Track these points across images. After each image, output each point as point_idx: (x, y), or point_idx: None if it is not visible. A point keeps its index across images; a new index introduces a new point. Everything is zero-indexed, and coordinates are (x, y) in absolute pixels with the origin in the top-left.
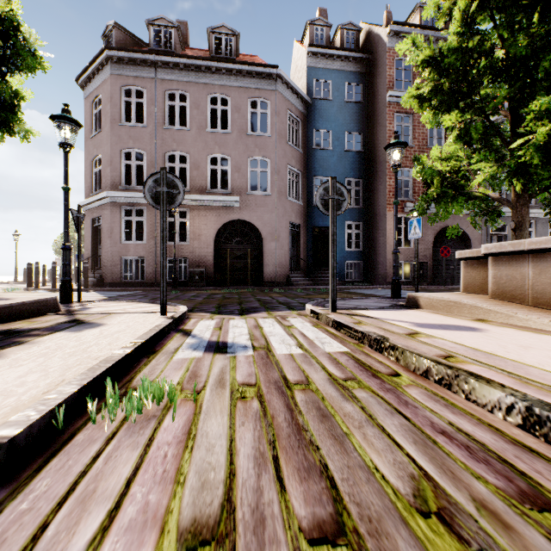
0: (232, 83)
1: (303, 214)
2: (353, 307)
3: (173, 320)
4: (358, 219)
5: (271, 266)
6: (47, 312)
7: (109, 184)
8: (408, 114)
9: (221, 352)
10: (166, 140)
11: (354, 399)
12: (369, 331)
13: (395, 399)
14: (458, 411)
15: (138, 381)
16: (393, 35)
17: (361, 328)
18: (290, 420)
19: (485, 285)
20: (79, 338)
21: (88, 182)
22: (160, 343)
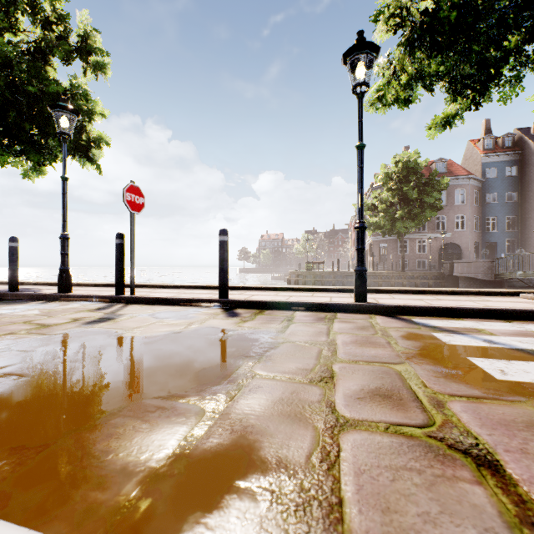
0: None
1: (480, 237)
2: None
3: None
4: (514, 237)
5: None
6: None
7: None
8: None
9: None
10: None
11: None
12: None
13: None
14: None
15: None
16: None
17: None
18: None
19: None
20: None
21: None
22: None
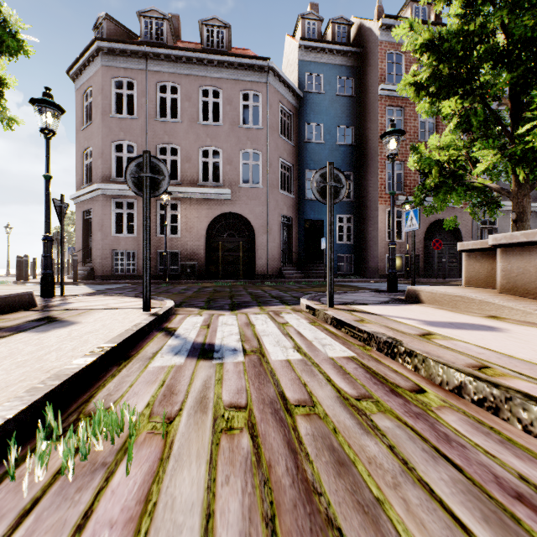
0: (223, 76)
1: (295, 207)
2: (350, 302)
3: (156, 318)
4: (350, 213)
5: (263, 259)
6: (21, 307)
7: (100, 176)
8: (399, 107)
9: (206, 358)
10: (157, 132)
11: (376, 432)
12: (376, 331)
13: (431, 432)
14: (523, 454)
15: (97, 402)
16: (384, 29)
17: (366, 327)
18: (294, 472)
19: (490, 278)
20: (41, 341)
21: (79, 175)
22: (137, 346)
